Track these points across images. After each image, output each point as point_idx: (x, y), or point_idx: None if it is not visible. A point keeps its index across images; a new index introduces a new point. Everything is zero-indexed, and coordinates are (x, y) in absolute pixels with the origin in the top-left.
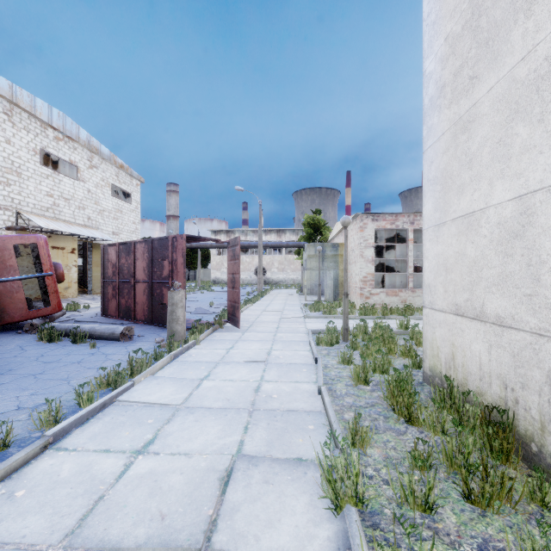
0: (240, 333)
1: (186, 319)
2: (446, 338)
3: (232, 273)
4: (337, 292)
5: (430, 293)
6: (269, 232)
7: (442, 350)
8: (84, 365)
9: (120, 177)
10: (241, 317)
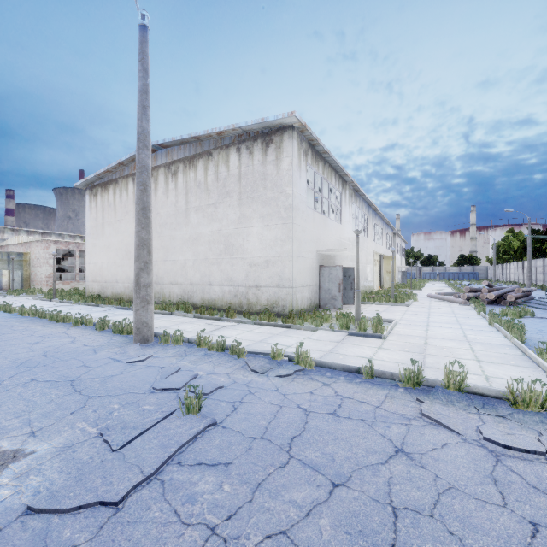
0: None
1: None
2: (91, 287)
3: None
4: (22, 285)
5: (88, 278)
6: None
7: (90, 290)
8: None
9: None
10: None
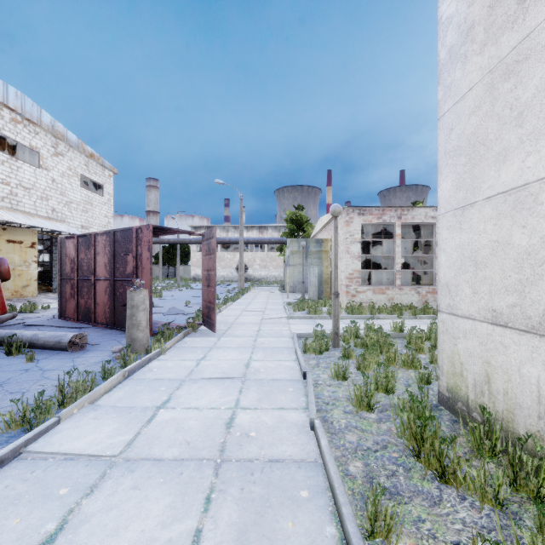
0: (216, 338)
1: (155, 322)
2: (476, 354)
3: (206, 269)
4: (321, 289)
5: (448, 294)
6: (250, 228)
7: (468, 368)
8: (7, 388)
9: (90, 167)
10: (219, 318)
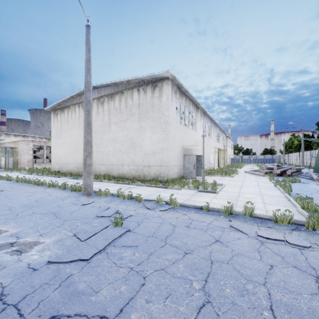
0: None
1: None
2: (54, 167)
3: None
4: (13, 166)
5: (52, 162)
6: None
7: (54, 168)
8: None
9: None
10: None
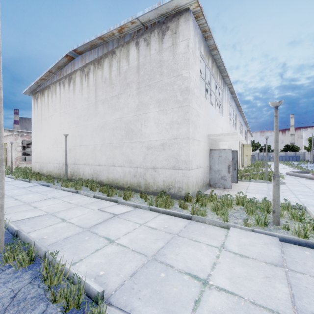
0: None
1: None
2: (35, 166)
3: None
4: None
5: (33, 160)
6: None
7: (34, 168)
8: None
9: None
10: None
